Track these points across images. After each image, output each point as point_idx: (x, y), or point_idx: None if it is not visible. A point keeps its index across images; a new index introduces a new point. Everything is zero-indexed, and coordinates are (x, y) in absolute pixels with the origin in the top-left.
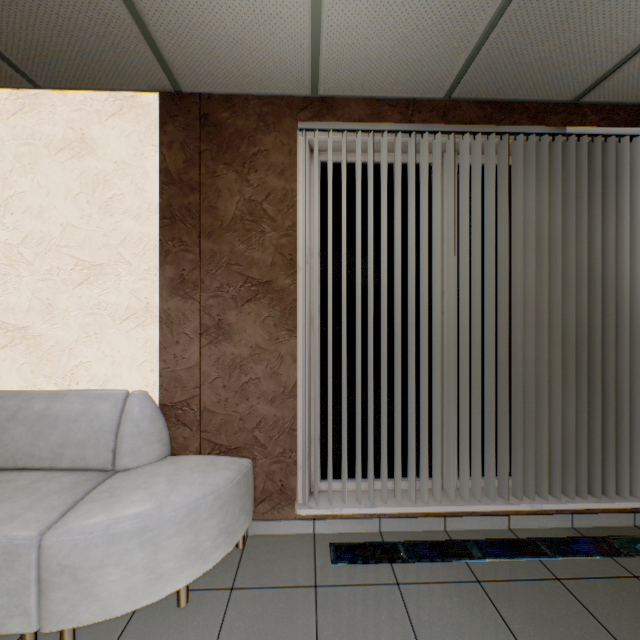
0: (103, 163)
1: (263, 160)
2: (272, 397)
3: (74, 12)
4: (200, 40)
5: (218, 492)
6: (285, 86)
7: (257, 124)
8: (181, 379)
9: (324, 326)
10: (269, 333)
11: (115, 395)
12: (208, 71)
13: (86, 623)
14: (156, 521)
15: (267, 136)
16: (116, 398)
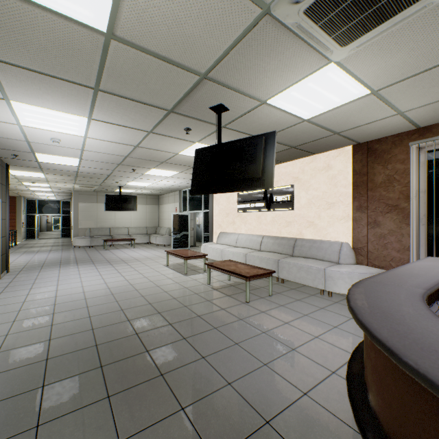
0: (334, 172)
1: (393, 159)
2: (397, 250)
3: (330, 142)
4: (365, 134)
5: (371, 273)
6: (402, 130)
7: (390, 146)
8: (359, 240)
9: (428, 222)
10: (396, 225)
11: (338, 242)
12: (369, 137)
13: (334, 291)
14: (351, 273)
15: (395, 149)
16: (338, 243)
